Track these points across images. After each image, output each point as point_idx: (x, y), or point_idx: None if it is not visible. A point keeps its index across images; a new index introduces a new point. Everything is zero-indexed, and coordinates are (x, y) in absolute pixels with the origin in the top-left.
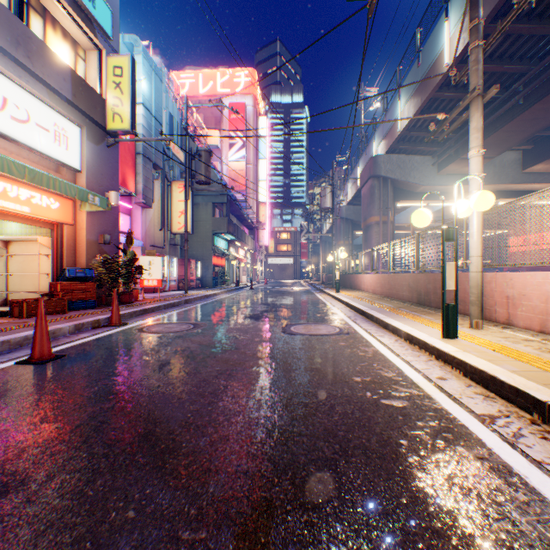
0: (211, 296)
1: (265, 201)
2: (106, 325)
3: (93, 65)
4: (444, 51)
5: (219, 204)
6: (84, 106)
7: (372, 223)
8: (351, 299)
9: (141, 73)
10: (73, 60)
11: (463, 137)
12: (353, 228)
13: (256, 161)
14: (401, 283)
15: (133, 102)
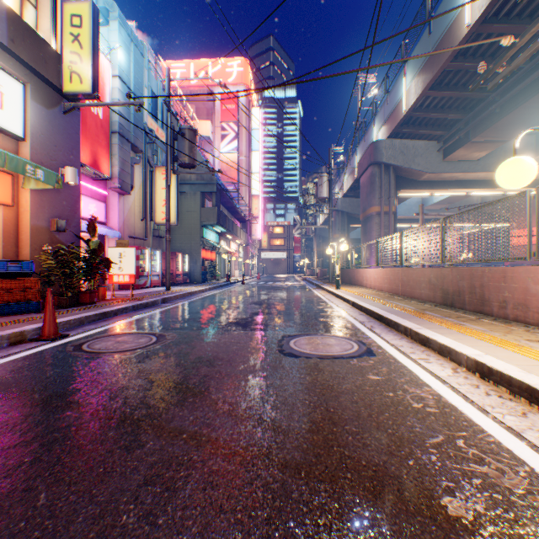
0: (197, 292)
1: (258, 194)
2: (35, 338)
3: (45, 13)
4: (465, 10)
5: (209, 195)
6: (28, 57)
7: (372, 214)
8: (357, 298)
9: (117, 41)
10: (17, 2)
11: (475, 117)
12: (349, 221)
13: (249, 153)
14: (418, 279)
15: (95, 59)
